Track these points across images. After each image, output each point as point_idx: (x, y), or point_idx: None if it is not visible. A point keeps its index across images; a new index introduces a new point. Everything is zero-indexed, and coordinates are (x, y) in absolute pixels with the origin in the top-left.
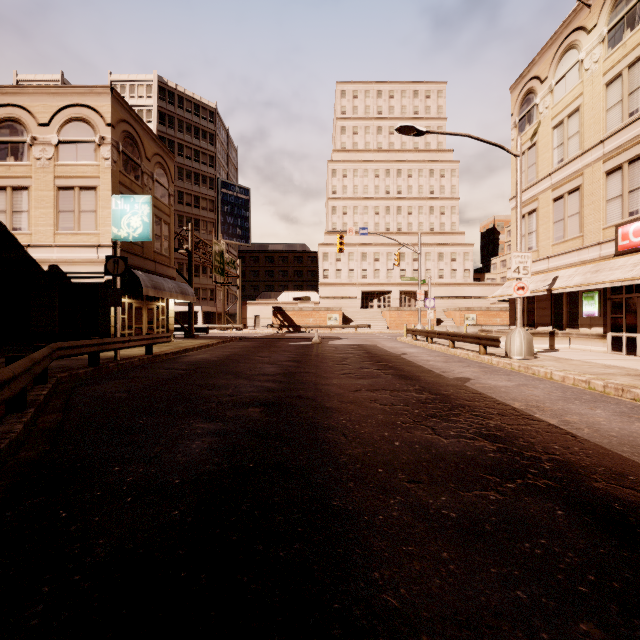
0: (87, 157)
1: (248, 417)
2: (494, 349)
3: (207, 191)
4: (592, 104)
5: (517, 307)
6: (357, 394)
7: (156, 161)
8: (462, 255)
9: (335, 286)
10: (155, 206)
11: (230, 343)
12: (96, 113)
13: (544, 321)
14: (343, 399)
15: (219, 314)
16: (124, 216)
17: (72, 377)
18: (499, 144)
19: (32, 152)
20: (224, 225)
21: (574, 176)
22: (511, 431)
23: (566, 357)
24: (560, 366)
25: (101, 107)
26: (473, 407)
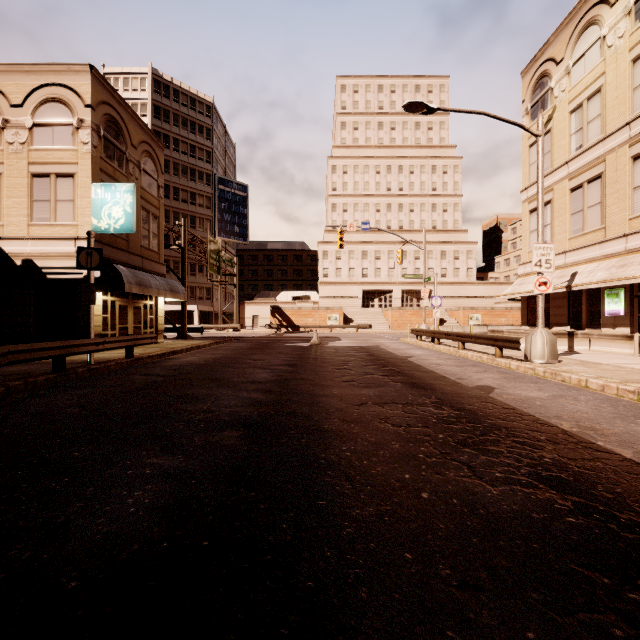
0: (64, 141)
1: (221, 446)
2: (508, 351)
3: (204, 187)
4: (616, 83)
5: (538, 305)
6: (362, 409)
7: (143, 149)
8: (465, 253)
9: (335, 285)
10: (142, 197)
11: (224, 344)
12: (74, 93)
13: (560, 321)
14: (345, 417)
15: (216, 314)
16: (104, 206)
17: (29, 385)
18: (518, 123)
19: (4, 136)
20: (221, 222)
21: (595, 163)
22: (579, 471)
23: (592, 360)
24: (593, 372)
25: (79, 87)
26: (512, 429)
